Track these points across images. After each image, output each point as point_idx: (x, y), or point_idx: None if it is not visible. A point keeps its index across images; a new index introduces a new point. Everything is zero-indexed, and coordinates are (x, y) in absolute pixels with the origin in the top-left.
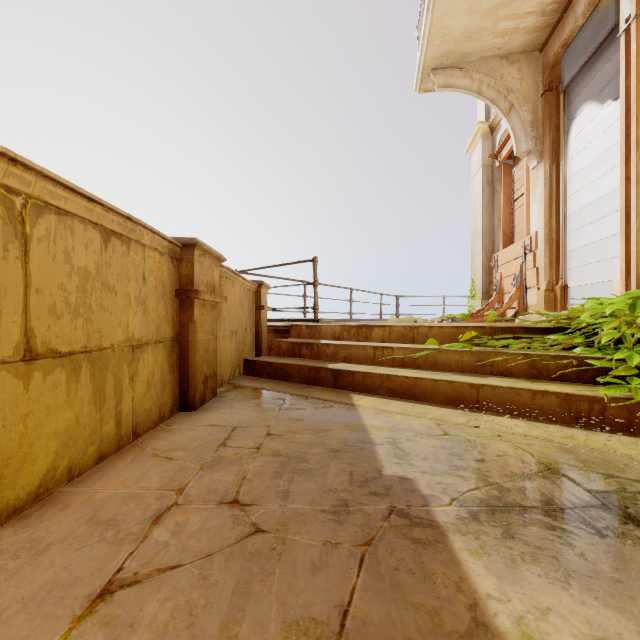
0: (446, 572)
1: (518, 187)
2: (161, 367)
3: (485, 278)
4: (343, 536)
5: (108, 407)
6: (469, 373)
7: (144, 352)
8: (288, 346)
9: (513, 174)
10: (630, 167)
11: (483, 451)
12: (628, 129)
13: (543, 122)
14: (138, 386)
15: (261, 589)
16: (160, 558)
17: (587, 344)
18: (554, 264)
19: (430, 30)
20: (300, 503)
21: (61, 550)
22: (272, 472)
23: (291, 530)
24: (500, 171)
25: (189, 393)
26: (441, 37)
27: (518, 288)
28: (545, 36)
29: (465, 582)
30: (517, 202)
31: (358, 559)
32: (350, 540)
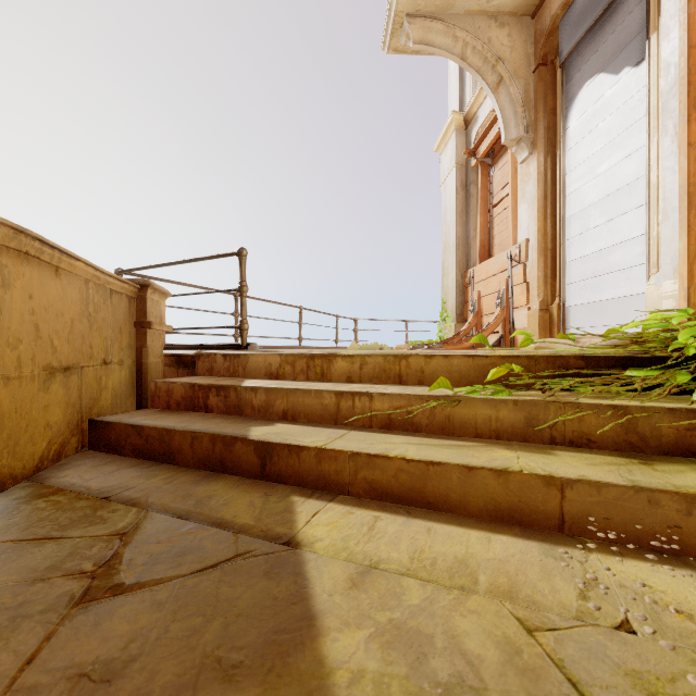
0: None
1: (498, 190)
2: None
3: (459, 298)
4: None
5: None
6: (511, 441)
7: None
8: (185, 391)
9: (492, 175)
10: (693, 129)
11: None
12: (691, 74)
13: (536, 104)
14: None
15: None
16: None
17: None
18: (549, 278)
19: None
20: None
21: None
22: None
23: None
24: (476, 172)
25: None
26: None
27: (503, 308)
28: None
29: None
30: (497, 208)
31: None
32: None
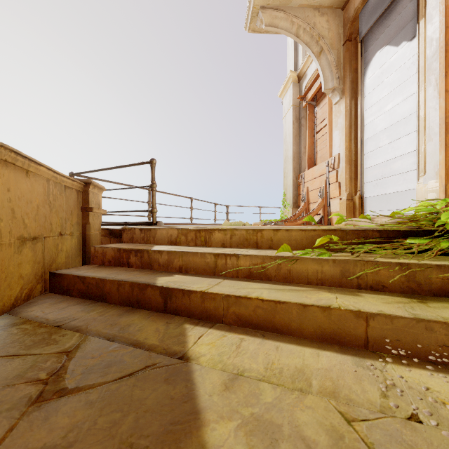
0: None
1: (320, 122)
2: None
3: (294, 192)
4: None
5: None
6: (331, 286)
7: None
8: (114, 253)
9: (316, 112)
10: (448, 81)
11: None
12: (447, 45)
13: (345, 66)
14: None
15: None
16: None
17: None
18: (353, 179)
19: None
20: None
21: None
22: None
23: None
24: (305, 110)
25: None
26: None
27: (323, 198)
28: None
29: None
30: (319, 133)
31: None
32: None
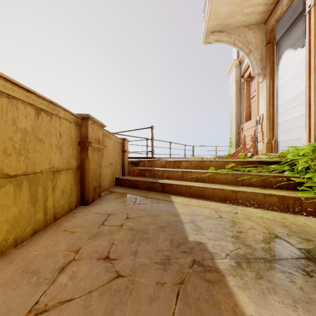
0: (226, 301)
1: (253, 92)
2: (70, 182)
3: (236, 137)
4: (167, 278)
5: (39, 204)
6: (231, 184)
7: (60, 174)
8: (138, 171)
9: (250, 85)
10: (311, 80)
11: (240, 226)
12: (310, 61)
13: (266, 59)
14: (57, 193)
15: (119, 314)
16: (61, 294)
17: (291, 170)
18: (271, 130)
19: (210, 12)
20: (143, 258)
21: (4, 290)
22: (128, 240)
23: (138, 275)
24: (244, 84)
25: (85, 196)
26: (215, 16)
27: (253, 142)
28: (267, 16)
29: (237, 307)
30: (252, 99)
31: (176, 293)
32: (171, 281)
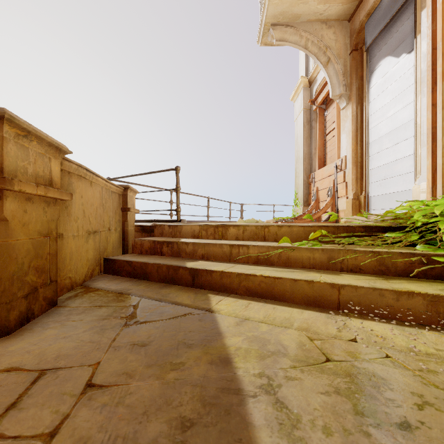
0: None
1: (329, 124)
2: None
3: (305, 191)
4: None
5: None
6: (320, 269)
7: None
8: (150, 244)
9: (325, 115)
10: (435, 96)
11: (393, 397)
12: (433, 65)
13: (351, 73)
14: None
15: None
16: None
17: (425, 241)
18: (359, 179)
19: None
20: None
21: None
22: None
23: None
24: (316, 113)
25: None
26: None
27: (331, 197)
28: (353, 8)
29: None
30: (328, 135)
31: None
32: None
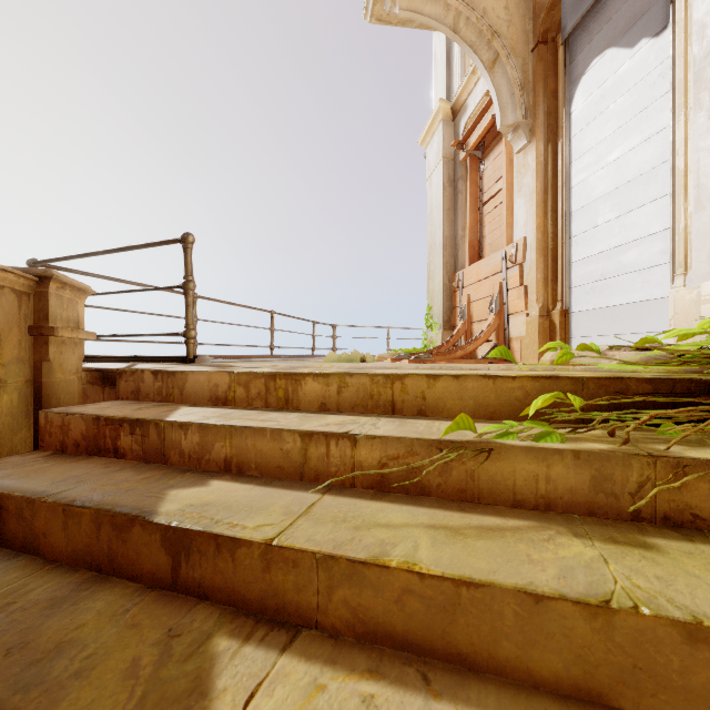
0: None
1: (489, 185)
2: None
3: (446, 303)
4: None
5: None
6: (570, 513)
7: None
8: (86, 427)
9: (482, 169)
10: None
11: None
12: None
13: (535, 86)
14: None
15: None
16: None
17: None
18: (550, 281)
19: None
20: None
21: None
22: None
23: None
24: (464, 167)
25: None
26: None
27: (497, 314)
28: None
29: None
30: (488, 205)
31: None
32: None
